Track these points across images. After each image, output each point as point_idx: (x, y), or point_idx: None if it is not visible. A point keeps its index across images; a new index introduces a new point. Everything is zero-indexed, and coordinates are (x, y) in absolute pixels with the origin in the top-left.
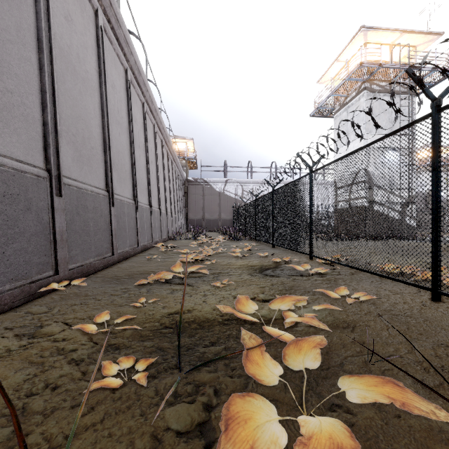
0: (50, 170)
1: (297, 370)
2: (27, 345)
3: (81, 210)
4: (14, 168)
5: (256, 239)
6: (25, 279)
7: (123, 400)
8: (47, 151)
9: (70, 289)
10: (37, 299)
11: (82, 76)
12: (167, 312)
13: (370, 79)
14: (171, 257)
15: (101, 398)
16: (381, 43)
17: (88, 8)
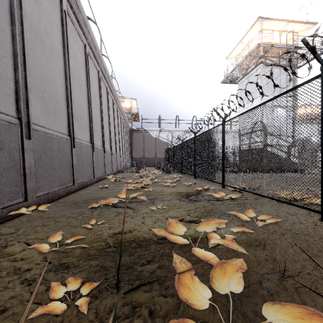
0: (20, 118)
1: (225, 292)
2: None
3: (47, 150)
4: None
5: (182, 172)
6: None
7: None
8: (18, 103)
9: (37, 212)
10: (8, 222)
11: (49, 46)
12: (112, 232)
13: (265, 56)
14: (119, 186)
15: None
16: (272, 30)
17: None
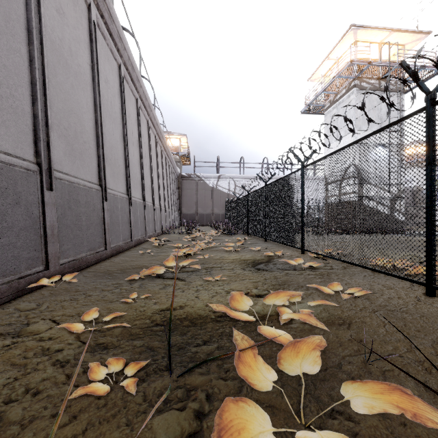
0: (40, 163)
1: (295, 373)
2: (10, 345)
3: (72, 204)
4: (2, 160)
5: (248, 233)
6: (14, 275)
7: (109, 408)
8: (37, 145)
9: (61, 284)
10: (26, 295)
11: (74, 69)
12: (158, 308)
13: (360, 77)
14: (164, 252)
15: (85, 405)
16: (370, 42)
17: (81, 2)
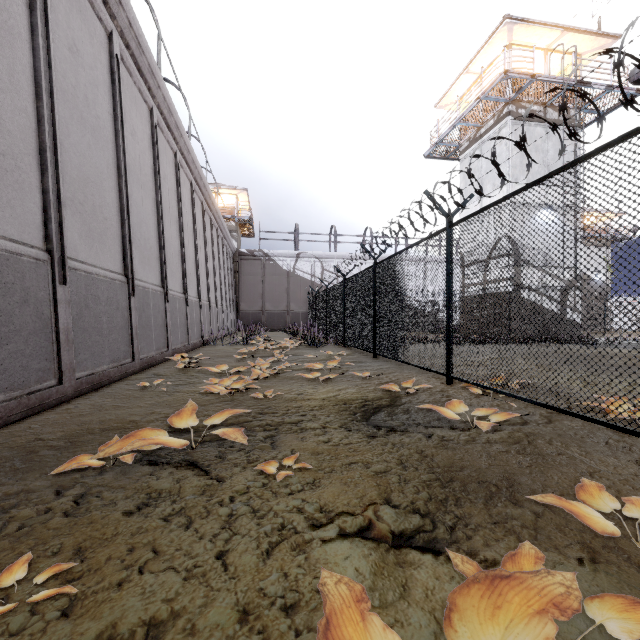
0: None
1: None
2: None
3: None
4: None
5: (345, 344)
6: None
7: None
8: None
9: None
10: None
11: None
12: None
13: (517, 100)
14: (192, 382)
15: None
16: (532, 47)
17: None
